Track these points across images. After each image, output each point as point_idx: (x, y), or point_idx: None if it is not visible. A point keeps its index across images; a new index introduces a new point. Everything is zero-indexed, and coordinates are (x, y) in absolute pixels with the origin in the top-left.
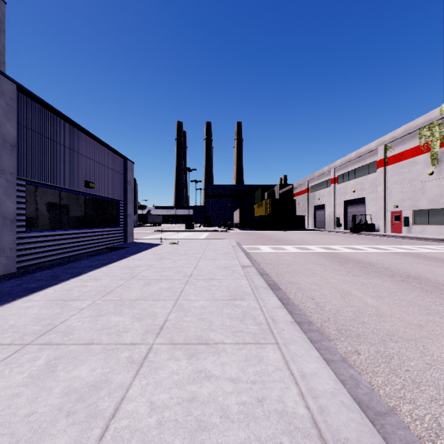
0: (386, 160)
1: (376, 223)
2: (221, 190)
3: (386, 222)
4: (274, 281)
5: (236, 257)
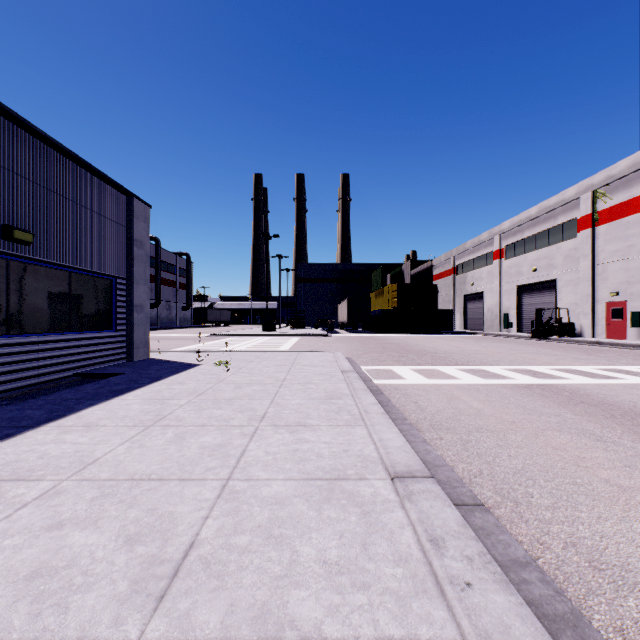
0: (596, 216)
1: (576, 322)
2: (319, 271)
3: (596, 320)
4: (543, 572)
5: (360, 415)
